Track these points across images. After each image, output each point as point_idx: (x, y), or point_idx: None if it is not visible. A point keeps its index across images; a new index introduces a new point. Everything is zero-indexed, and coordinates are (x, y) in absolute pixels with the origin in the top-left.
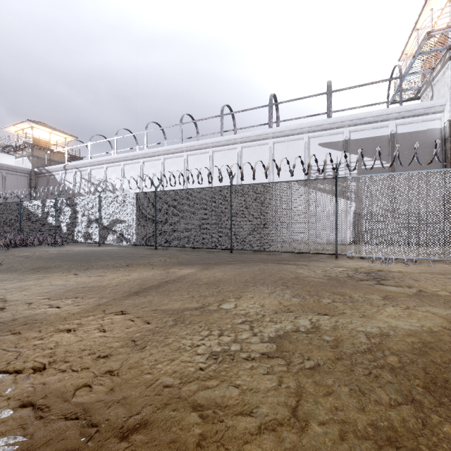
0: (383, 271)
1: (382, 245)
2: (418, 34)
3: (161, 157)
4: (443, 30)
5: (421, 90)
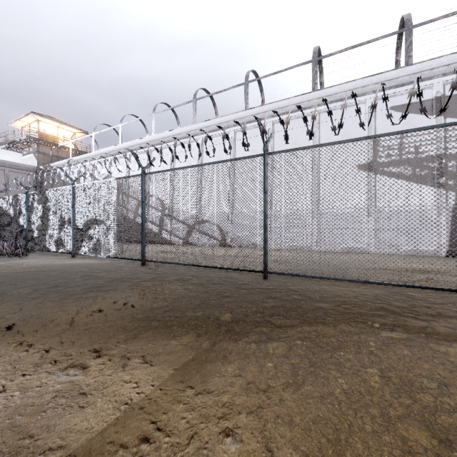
0: None
1: None
2: None
3: (170, 144)
4: None
5: None
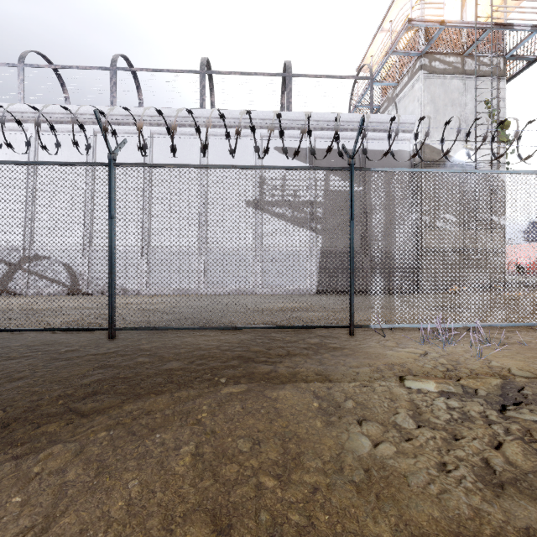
0: (515, 381)
1: (355, 294)
2: (391, 26)
3: None
4: (424, 23)
5: (380, 109)
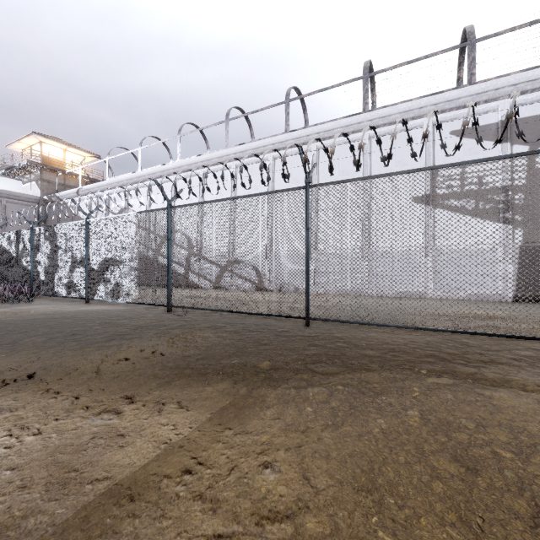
0: None
1: None
2: None
3: (199, 171)
4: None
5: None
